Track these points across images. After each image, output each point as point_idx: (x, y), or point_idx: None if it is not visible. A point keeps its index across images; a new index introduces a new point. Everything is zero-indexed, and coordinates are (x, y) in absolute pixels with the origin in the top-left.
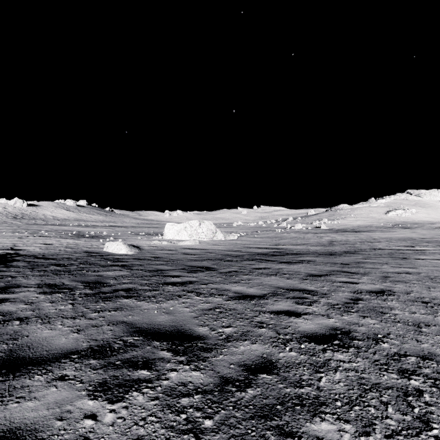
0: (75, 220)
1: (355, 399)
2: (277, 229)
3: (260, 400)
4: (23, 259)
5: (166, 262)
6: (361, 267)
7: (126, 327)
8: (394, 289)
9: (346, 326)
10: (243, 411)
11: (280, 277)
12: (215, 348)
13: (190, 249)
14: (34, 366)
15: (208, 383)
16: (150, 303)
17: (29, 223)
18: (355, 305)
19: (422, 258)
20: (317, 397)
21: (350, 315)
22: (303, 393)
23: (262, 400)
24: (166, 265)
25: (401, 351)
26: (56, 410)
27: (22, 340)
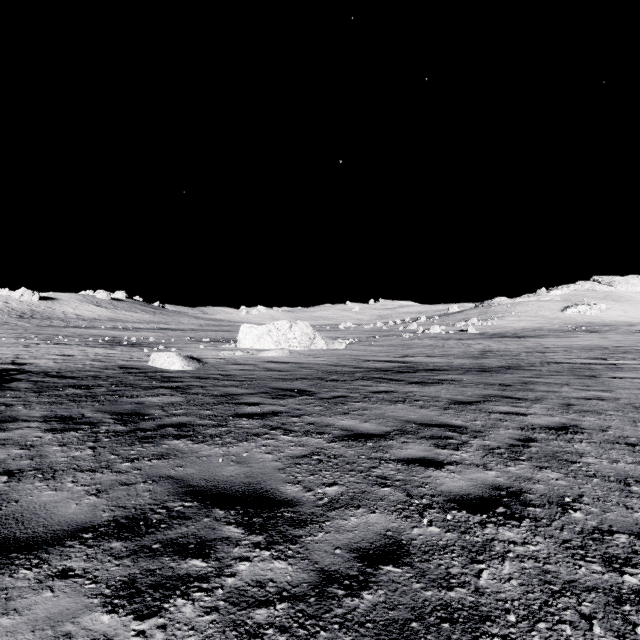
0: (109, 320)
1: (539, 610)
2: (404, 333)
3: (383, 612)
4: (27, 378)
5: (239, 382)
6: (530, 390)
7: (174, 486)
8: (582, 424)
9: (515, 483)
10: (357, 633)
11: (409, 405)
12: (311, 520)
13: (275, 363)
14: (21, 553)
15: (300, 581)
16: (212, 446)
17: (41, 324)
18: (526, 449)
19: (619, 376)
20: (477, 605)
21: (519, 465)
22: (453, 599)
23: (387, 612)
24: (239, 387)
25: (604, 525)
26: (46, 633)
27: (7, 508)
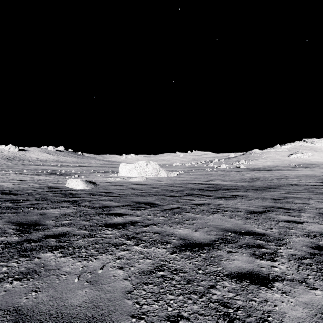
0: (53, 161)
1: None
2: (206, 168)
3: None
4: None
5: (114, 197)
6: (291, 203)
7: None
8: None
9: None
10: None
11: (222, 215)
12: None
13: (138, 185)
14: None
15: None
16: (76, 260)
17: (17, 163)
18: None
19: None
20: None
21: None
22: None
23: None
24: (113, 201)
25: None
26: None
27: None
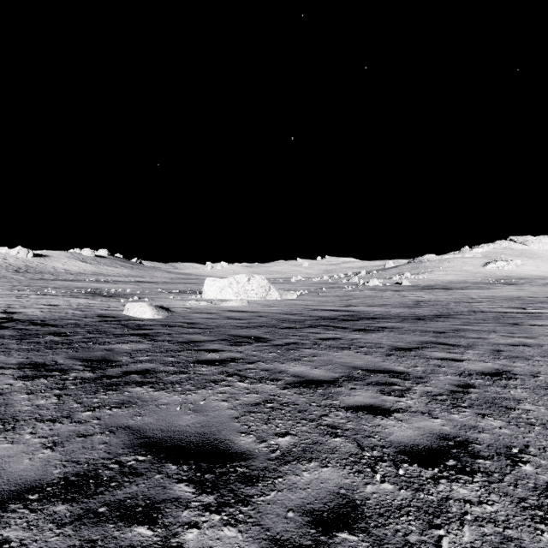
0: (92, 274)
1: None
2: (347, 285)
3: None
4: (13, 326)
5: (202, 330)
6: (461, 337)
7: (130, 437)
8: (513, 370)
9: (461, 432)
10: None
11: (355, 351)
12: (264, 476)
13: (235, 312)
14: None
15: None
16: (172, 394)
17: (34, 277)
18: (466, 396)
19: (539, 323)
20: None
21: (462, 412)
22: None
23: None
24: (201, 335)
25: None
26: None
27: None
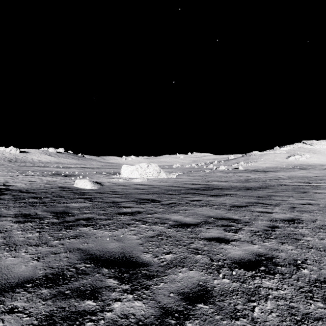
0: (55, 163)
1: None
2: (206, 169)
3: None
4: (10, 193)
5: (120, 195)
6: (272, 199)
7: (81, 254)
8: (302, 218)
9: (269, 252)
10: None
11: (210, 208)
12: (157, 275)
13: (140, 185)
14: None
15: (149, 314)
16: (104, 231)
17: (20, 165)
18: (273, 232)
19: (318, 192)
20: None
21: (270, 241)
22: None
23: None
24: (120, 198)
25: (321, 277)
26: None
27: None
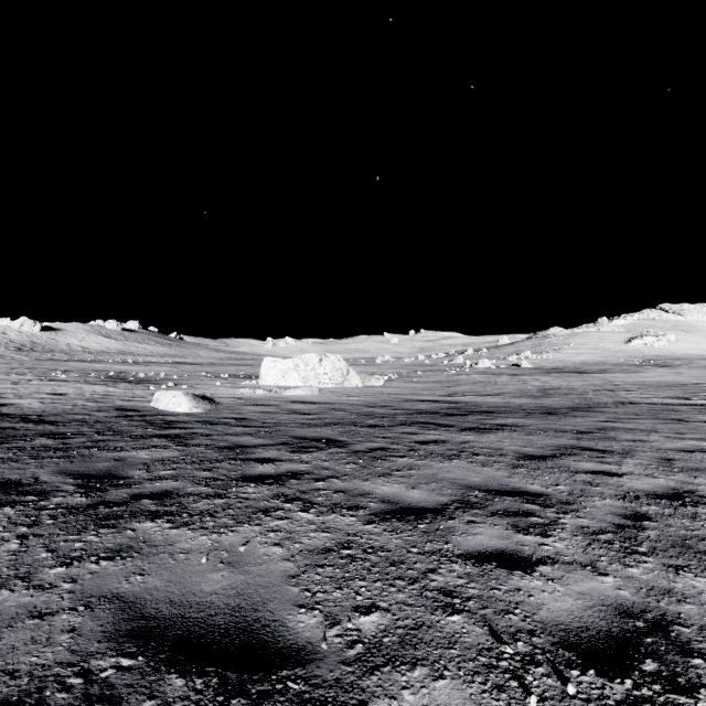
0: (118, 353)
1: None
2: (449, 368)
3: None
4: None
5: (255, 429)
6: (612, 439)
7: (116, 617)
8: (698, 490)
9: (650, 601)
10: None
11: (468, 461)
12: (335, 701)
13: (302, 404)
14: None
15: None
16: (198, 533)
17: (41, 357)
18: (641, 533)
19: None
20: None
21: (642, 563)
22: None
23: None
24: (253, 436)
25: None
26: None
27: None
